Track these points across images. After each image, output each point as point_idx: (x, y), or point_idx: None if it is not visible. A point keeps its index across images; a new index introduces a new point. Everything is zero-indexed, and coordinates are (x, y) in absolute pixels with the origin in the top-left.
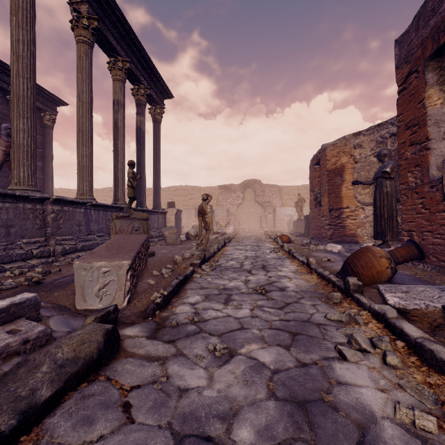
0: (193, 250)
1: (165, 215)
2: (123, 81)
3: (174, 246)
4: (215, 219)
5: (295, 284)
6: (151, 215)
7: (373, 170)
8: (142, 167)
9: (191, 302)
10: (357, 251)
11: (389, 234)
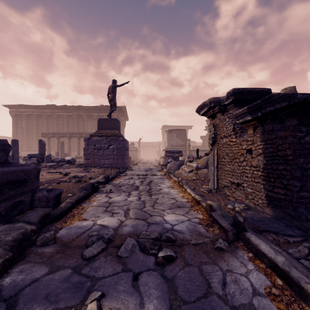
0: None
1: None
2: None
3: None
4: None
5: None
6: None
7: None
8: None
9: None
10: None
11: None
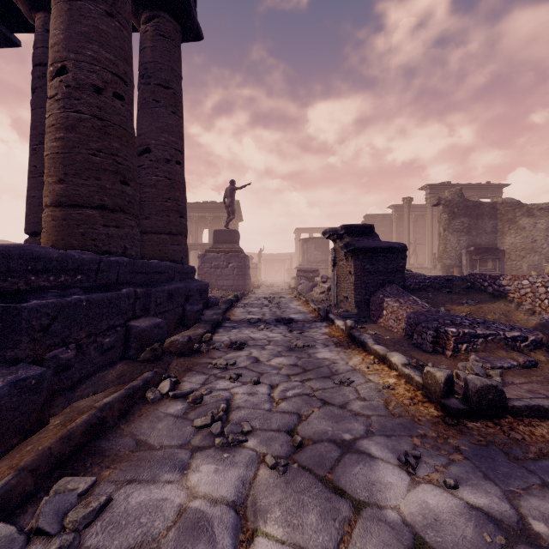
0: None
1: None
2: None
3: None
4: None
5: None
6: None
7: None
8: None
9: None
10: None
11: None
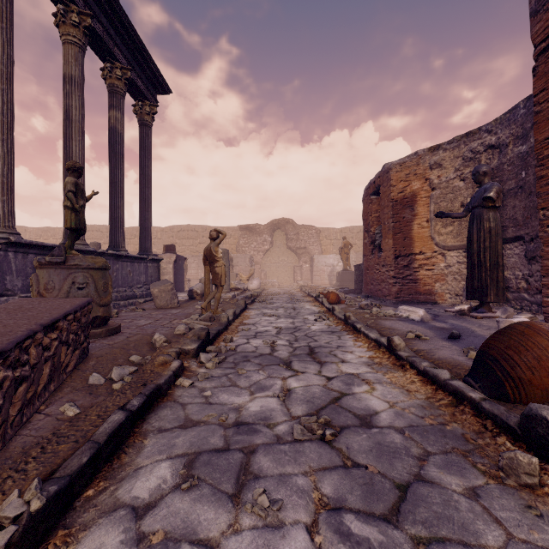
0: (194, 319)
1: (158, 263)
2: (80, 46)
3: (165, 311)
4: (235, 270)
5: (386, 399)
6: (135, 263)
7: (459, 199)
8: (118, 190)
9: (139, 497)
10: (508, 331)
11: (492, 292)
